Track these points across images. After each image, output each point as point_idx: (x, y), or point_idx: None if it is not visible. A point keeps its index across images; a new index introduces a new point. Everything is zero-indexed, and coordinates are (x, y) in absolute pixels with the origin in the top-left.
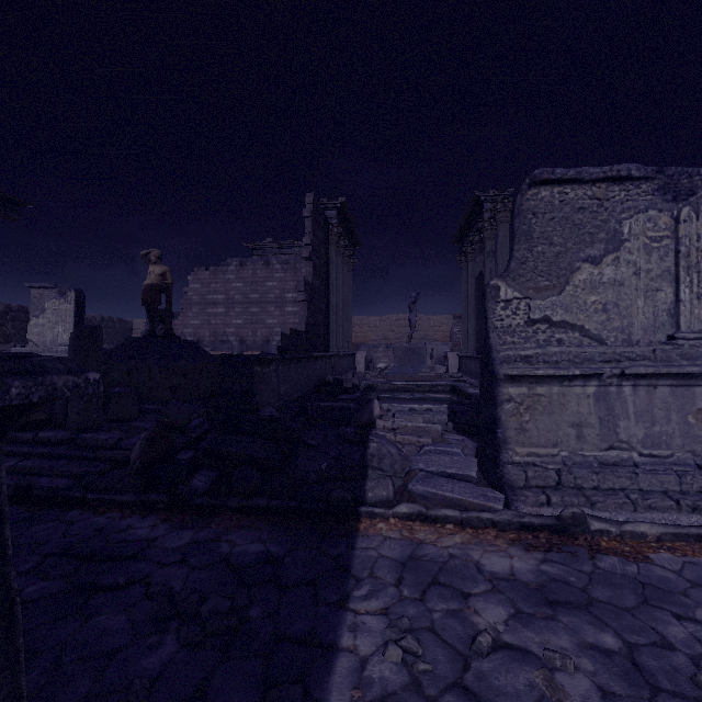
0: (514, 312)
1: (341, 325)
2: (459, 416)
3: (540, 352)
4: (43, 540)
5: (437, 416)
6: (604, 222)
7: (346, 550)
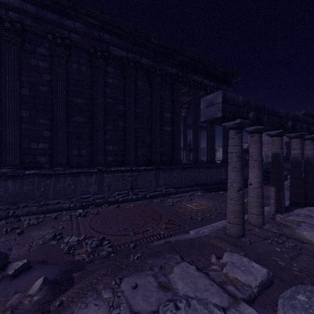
0: None
1: None
2: None
3: None
4: None
5: None
6: None
7: None
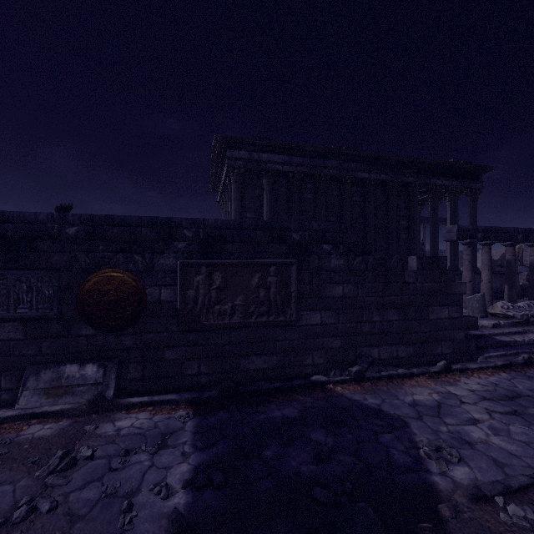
0: None
1: None
2: None
3: None
4: None
5: None
6: None
7: None
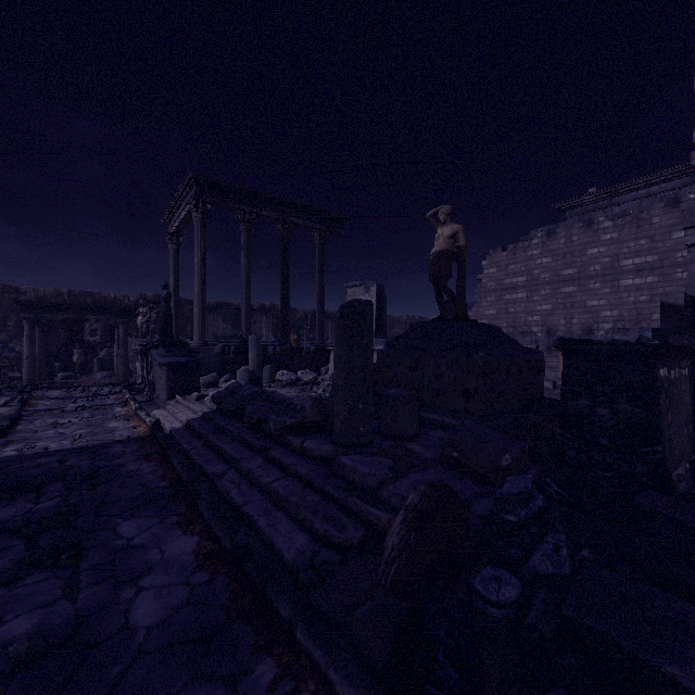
0: None
1: None
2: None
3: None
4: None
5: None
6: None
7: None
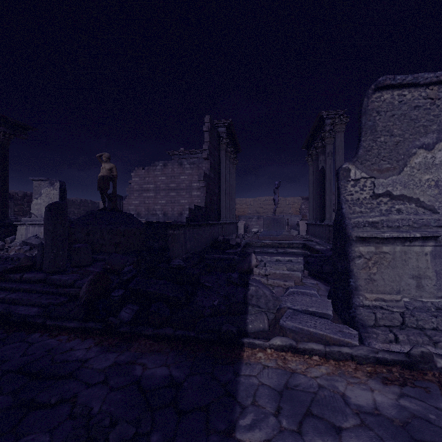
0: (362, 188)
1: (228, 203)
2: (311, 265)
3: (384, 219)
4: (7, 357)
5: (295, 265)
6: (436, 116)
7: (232, 376)
